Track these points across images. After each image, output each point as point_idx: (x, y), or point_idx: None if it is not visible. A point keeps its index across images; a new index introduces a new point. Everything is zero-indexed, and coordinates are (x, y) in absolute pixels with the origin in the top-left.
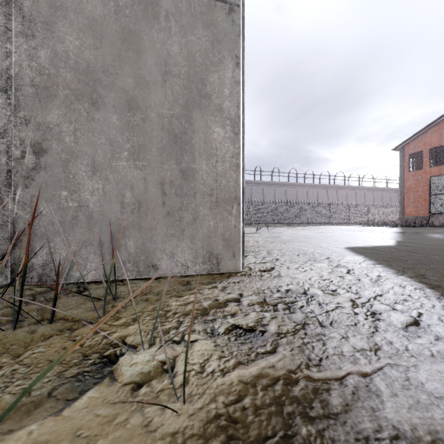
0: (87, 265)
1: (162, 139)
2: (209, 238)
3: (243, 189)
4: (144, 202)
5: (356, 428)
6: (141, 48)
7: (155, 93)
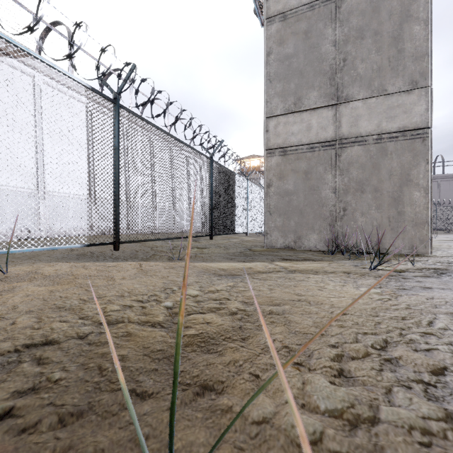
0: (359, 246)
1: (389, 200)
2: (411, 239)
3: (431, 218)
4: (381, 225)
5: (452, 271)
6: (379, 168)
7: (386, 184)
